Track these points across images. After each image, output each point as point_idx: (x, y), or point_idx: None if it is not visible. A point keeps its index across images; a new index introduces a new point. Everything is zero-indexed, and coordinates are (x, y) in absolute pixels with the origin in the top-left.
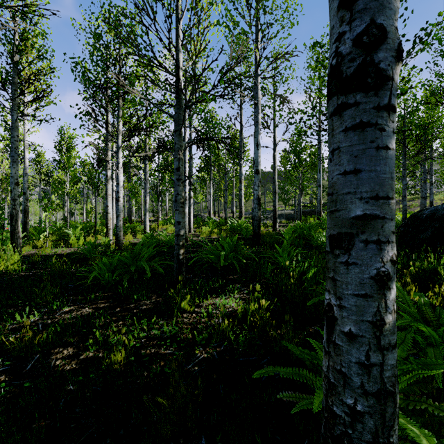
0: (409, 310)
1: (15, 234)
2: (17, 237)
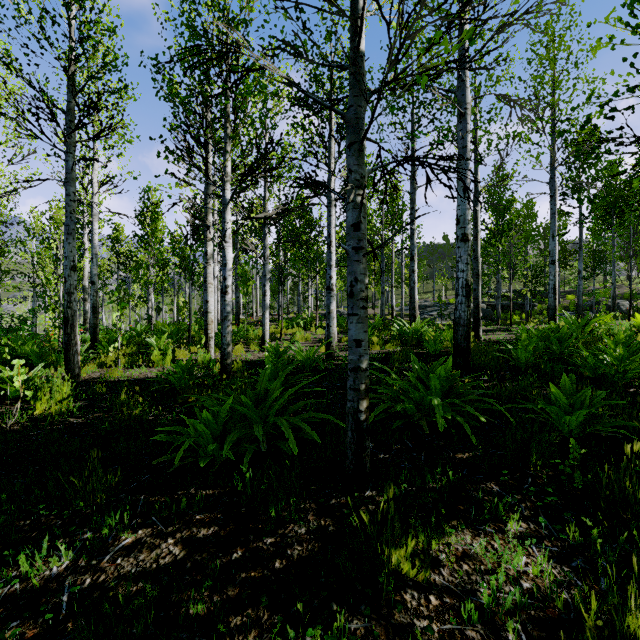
0: None
1: (71, 348)
2: (74, 352)
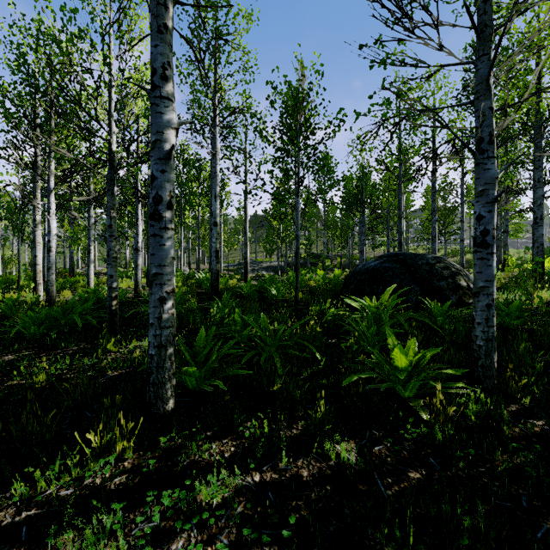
0: (259, 332)
1: None
2: None
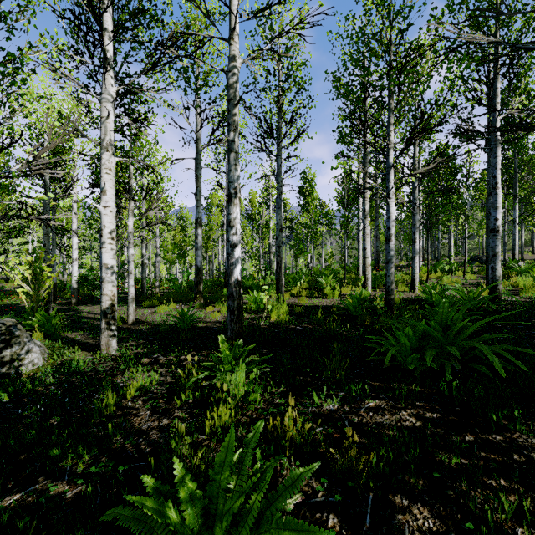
0: None
1: (279, 282)
2: (281, 285)
